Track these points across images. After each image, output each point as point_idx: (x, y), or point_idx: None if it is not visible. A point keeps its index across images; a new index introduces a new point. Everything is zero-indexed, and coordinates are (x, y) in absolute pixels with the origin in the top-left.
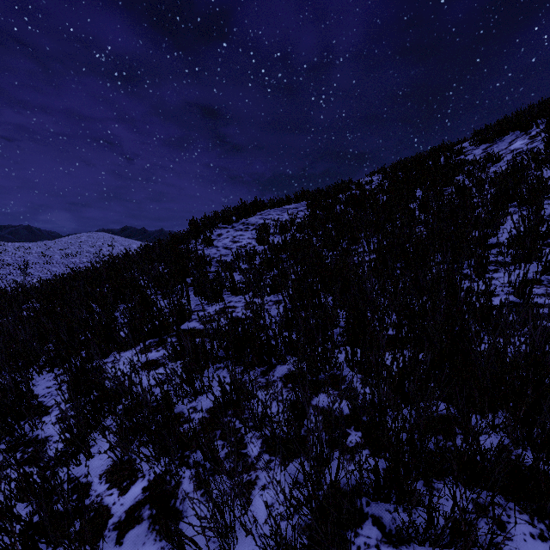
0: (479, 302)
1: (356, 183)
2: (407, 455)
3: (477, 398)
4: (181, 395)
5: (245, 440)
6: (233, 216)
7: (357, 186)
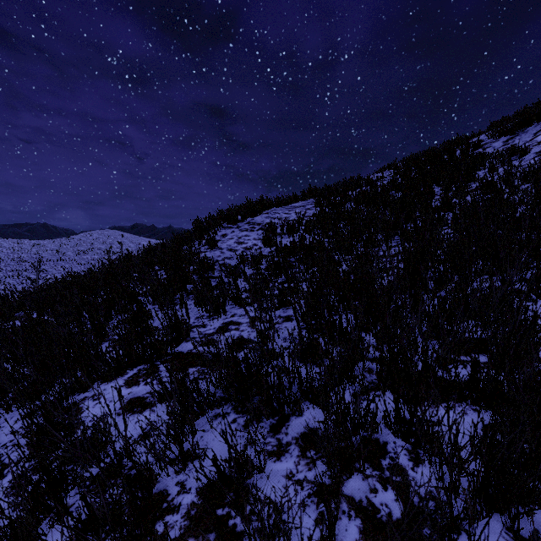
0: None
1: (366, 179)
2: None
3: None
4: (165, 466)
5: None
6: (238, 216)
7: (368, 183)
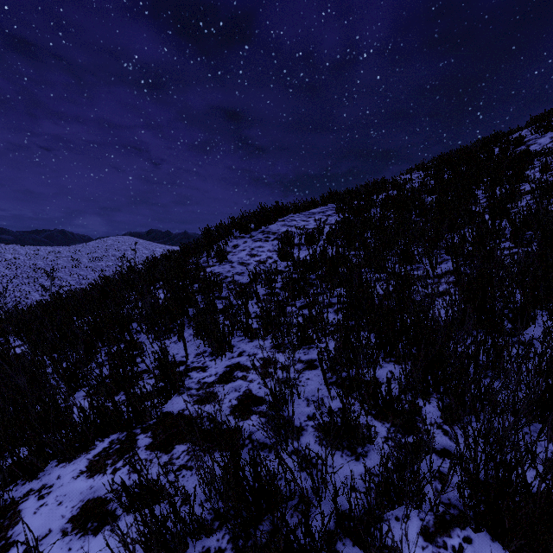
0: None
1: (392, 182)
2: None
3: None
4: None
5: None
6: (251, 224)
7: (395, 186)
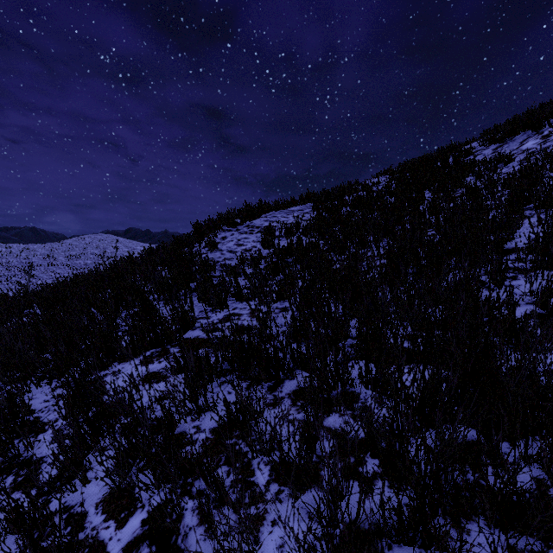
0: (500, 314)
1: (362, 184)
2: (437, 498)
3: (506, 423)
4: (184, 414)
5: (252, 466)
6: (237, 219)
7: (364, 188)
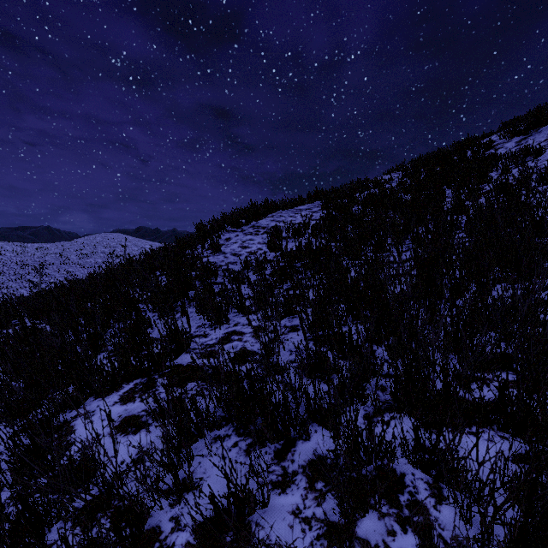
0: None
1: (374, 181)
2: None
3: None
4: (158, 500)
5: None
6: (242, 219)
7: (376, 185)
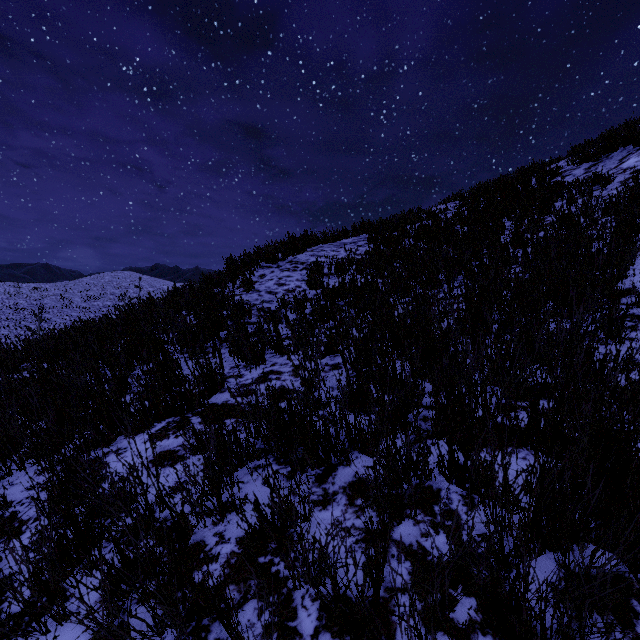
0: (629, 380)
1: (427, 212)
2: None
3: None
4: (202, 516)
5: (293, 601)
6: (278, 253)
7: (429, 216)
